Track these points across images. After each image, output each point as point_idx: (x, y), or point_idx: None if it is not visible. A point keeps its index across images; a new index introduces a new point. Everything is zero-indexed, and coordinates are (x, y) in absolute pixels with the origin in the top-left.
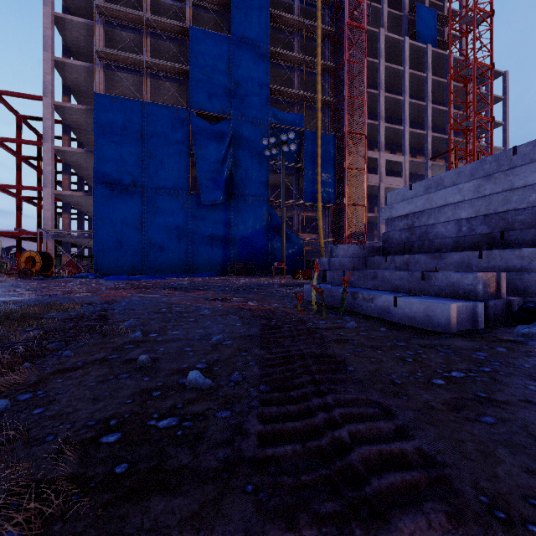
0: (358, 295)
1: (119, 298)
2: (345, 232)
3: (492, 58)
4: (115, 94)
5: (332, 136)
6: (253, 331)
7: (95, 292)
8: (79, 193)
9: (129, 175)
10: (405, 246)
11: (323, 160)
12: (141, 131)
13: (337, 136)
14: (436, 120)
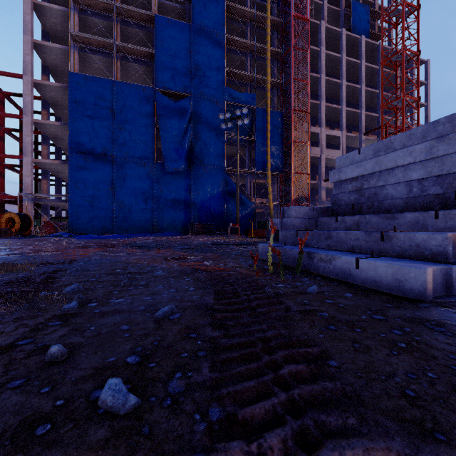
0: (315, 255)
1: (79, 257)
2: (291, 197)
3: (418, 46)
4: (89, 74)
5: (280, 113)
6: (206, 300)
7: (60, 251)
8: (56, 161)
9: (101, 145)
10: (354, 207)
11: (272, 134)
12: (111, 106)
13: (285, 113)
14: (369, 101)
